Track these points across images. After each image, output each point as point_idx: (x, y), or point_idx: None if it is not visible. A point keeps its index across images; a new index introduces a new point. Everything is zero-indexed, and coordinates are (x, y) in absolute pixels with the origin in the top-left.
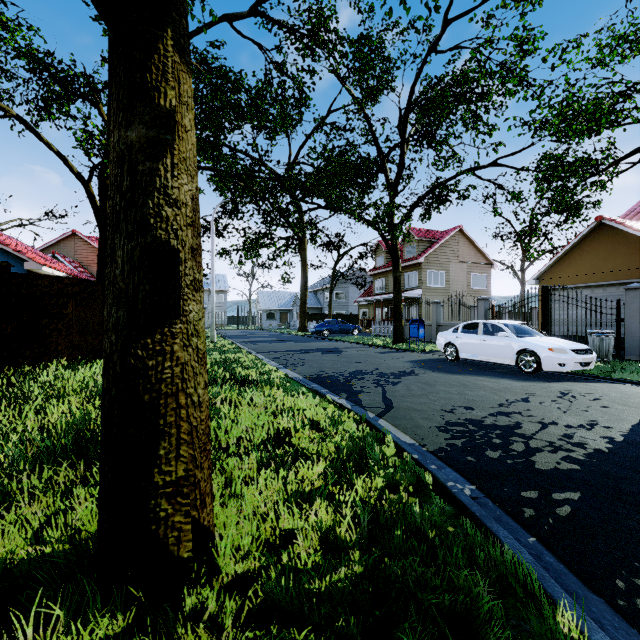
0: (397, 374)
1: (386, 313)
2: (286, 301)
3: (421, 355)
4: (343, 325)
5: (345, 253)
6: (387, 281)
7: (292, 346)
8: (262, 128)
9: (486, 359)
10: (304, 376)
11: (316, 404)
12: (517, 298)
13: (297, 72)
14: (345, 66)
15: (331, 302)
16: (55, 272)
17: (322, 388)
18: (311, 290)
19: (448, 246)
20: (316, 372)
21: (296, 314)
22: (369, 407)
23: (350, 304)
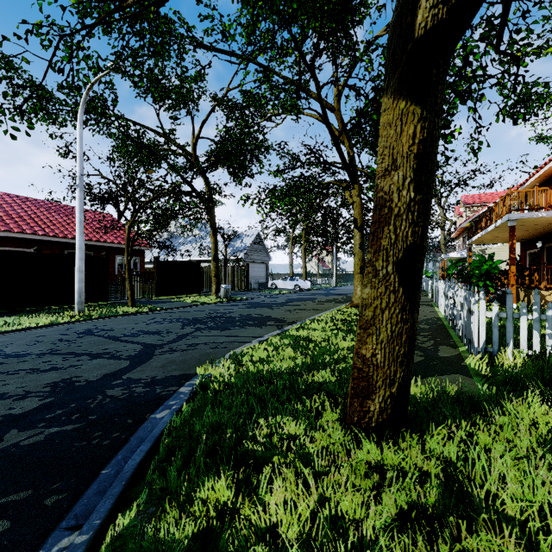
0: None
1: None
2: None
3: None
4: None
5: None
6: None
7: None
8: None
9: None
10: None
11: None
12: None
13: None
14: None
15: None
16: None
17: None
18: None
19: None
20: None
21: None
22: None
23: None
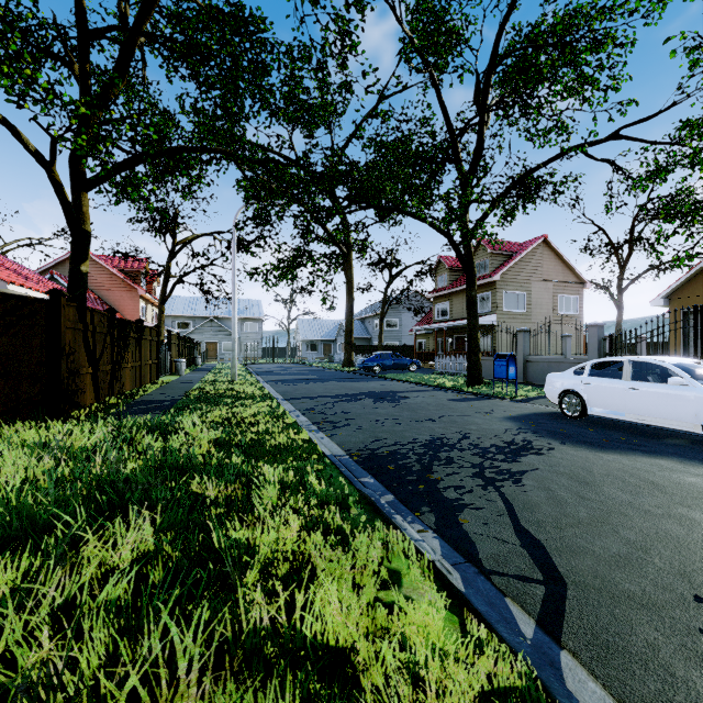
0: (505, 449)
1: (450, 344)
2: (329, 330)
3: (517, 405)
4: (398, 359)
5: (398, 273)
6: (451, 305)
7: (334, 388)
8: (299, 120)
9: (641, 420)
10: (348, 452)
11: (377, 585)
12: (651, 324)
13: (339, 7)
14: (400, 40)
15: (382, 331)
16: (31, 293)
17: (382, 489)
18: (358, 317)
19: (529, 261)
20: (368, 442)
21: (341, 345)
22: (502, 575)
23: (404, 334)
